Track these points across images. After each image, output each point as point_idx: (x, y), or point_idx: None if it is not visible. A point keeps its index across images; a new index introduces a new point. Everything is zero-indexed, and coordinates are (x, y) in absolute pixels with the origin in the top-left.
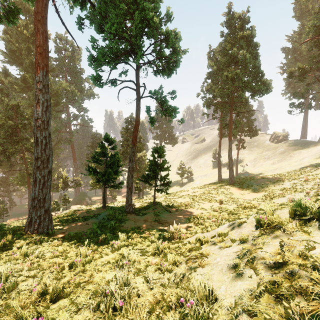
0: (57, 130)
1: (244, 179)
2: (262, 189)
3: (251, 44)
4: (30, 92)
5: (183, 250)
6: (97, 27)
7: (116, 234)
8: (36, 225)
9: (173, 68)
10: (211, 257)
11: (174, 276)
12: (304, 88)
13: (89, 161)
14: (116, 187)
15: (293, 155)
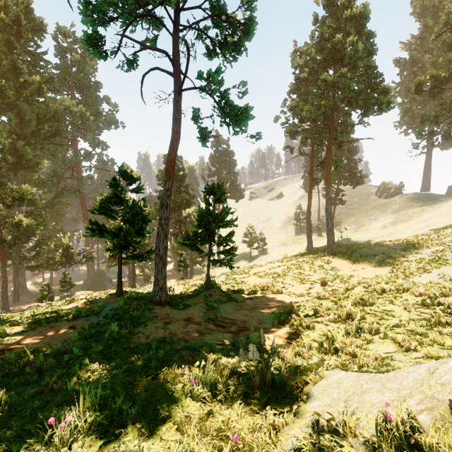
0: (56, 173)
1: (348, 247)
2: (385, 262)
3: (362, 33)
4: (13, 114)
5: None
6: None
7: (112, 357)
8: None
9: (243, 38)
10: None
11: None
12: (436, 110)
13: (92, 212)
14: (142, 258)
15: (413, 214)
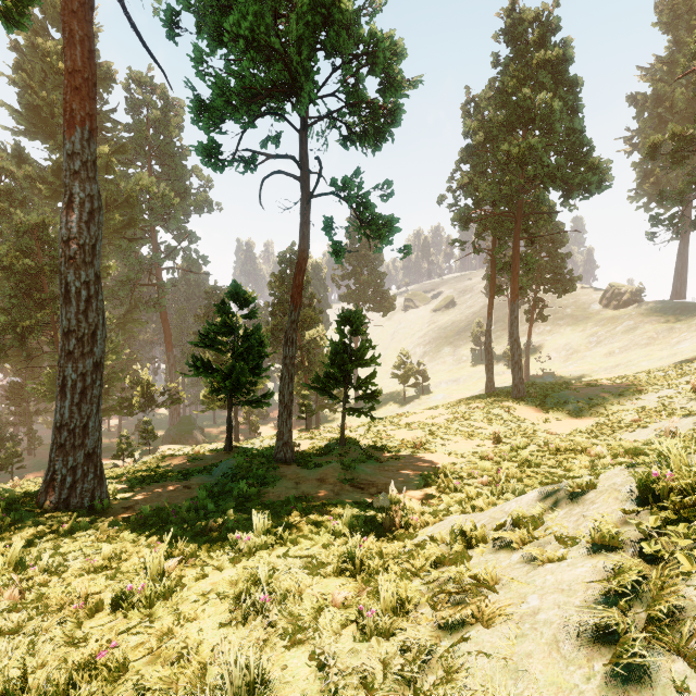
0: (130, 280)
1: (546, 387)
2: (591, 411)
3: (564, 80)
4: None
5: (420, 561)
6: (211, 33)
7: (250, 512)
8: (65, 489)
9: (387, 128)
10: (506, 590)
11: (400, 648)
12: (684, 181)
13: (196, 344)
14: (257, 403)
15: (656, 335)
